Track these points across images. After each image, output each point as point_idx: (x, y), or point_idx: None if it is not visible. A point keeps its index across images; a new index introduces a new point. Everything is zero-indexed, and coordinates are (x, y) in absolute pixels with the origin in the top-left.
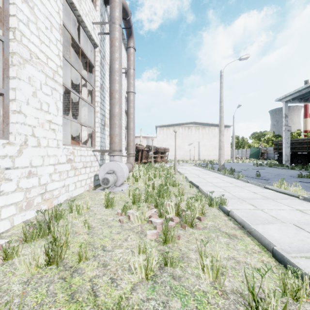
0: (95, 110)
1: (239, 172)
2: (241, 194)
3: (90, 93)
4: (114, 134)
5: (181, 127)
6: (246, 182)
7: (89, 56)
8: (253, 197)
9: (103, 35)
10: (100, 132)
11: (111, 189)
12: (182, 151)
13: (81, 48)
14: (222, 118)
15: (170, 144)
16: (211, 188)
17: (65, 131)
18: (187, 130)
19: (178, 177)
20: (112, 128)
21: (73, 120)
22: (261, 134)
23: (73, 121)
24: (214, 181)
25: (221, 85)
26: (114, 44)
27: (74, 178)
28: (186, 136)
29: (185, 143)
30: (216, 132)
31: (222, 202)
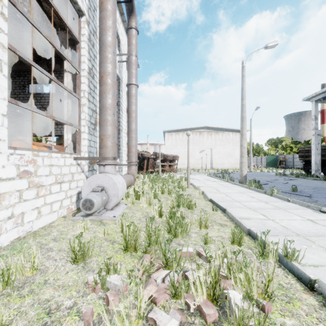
0: (80, 102)
1: (273, 186)
2: (296, 225)
3: (76, 80)
4: (105, 135)
5: (192, 132)
6: (285, 201)
7: (74, 30)
8: (317, 231)
9: (93, 3)
10: (89, 133)
11: (97, 215)
12: (193, 159)
13: (54, 7)
14: (244, 119)
15: (180, 151)
16: (245, 213)
17: (58, 136)
18: (198, 136)
19: (192, 192)
20: (102, 126)
21: (36, 111)
22: (278, 141)
23: (37, 113)
24: (242, 198)
25: (243, 79)
26: (104, 7)
27: (36, 201)
28: (197, 142)
29: (196, 150)
30: (230, 138)
31: (291, 256)
